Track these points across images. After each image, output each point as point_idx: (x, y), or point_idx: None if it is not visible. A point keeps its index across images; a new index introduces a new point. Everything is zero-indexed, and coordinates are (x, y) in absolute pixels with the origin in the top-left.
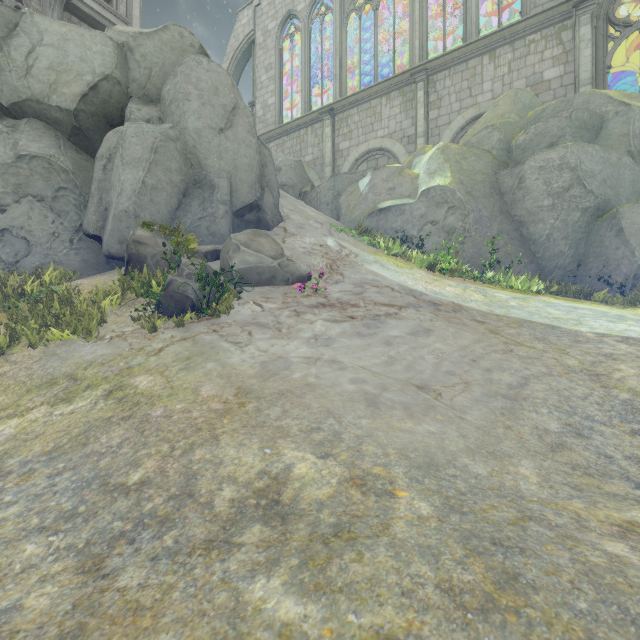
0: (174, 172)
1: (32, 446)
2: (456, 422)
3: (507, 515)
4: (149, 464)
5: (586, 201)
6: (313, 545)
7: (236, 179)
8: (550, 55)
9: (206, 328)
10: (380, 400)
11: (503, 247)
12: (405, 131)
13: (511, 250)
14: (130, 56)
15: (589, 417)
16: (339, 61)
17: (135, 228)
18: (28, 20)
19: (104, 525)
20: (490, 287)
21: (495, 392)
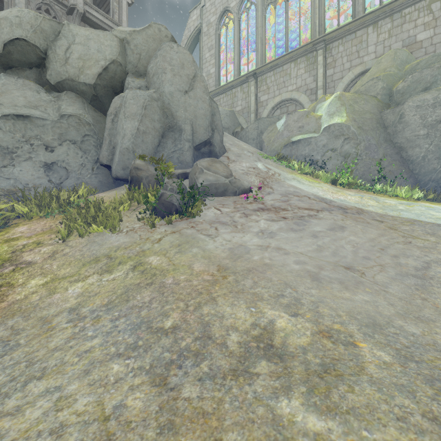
0: (156, 121)
1: (94, 300)
2: (382, 294)
3: None
4: (175, 315)
5: None
6: (311, 378)
7: (196, 124)
8: (422, 22)
9: (186, 225)
10: (320, 276)
11: (387, 166)
12: (308, 85)
13: (393, 168)
14: (127, 46)
15: None
16: (260, 39)
17: (135, 159)
18: (66, 28)
19: (158, 355)
20: (380, 196)
21: (406, 272)
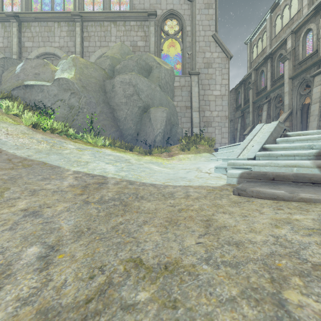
0: None
1: None
2: None
3: None
4: None
5: (140, 103)
6: None
7: None
8: (140, 34)
9: None
10: None
11: (102, 121)
12: (70, 48)
13: (106, 123)
14: None
15: None
16: None
17: None
18: None
19: None
20: (75, 141)
21: None
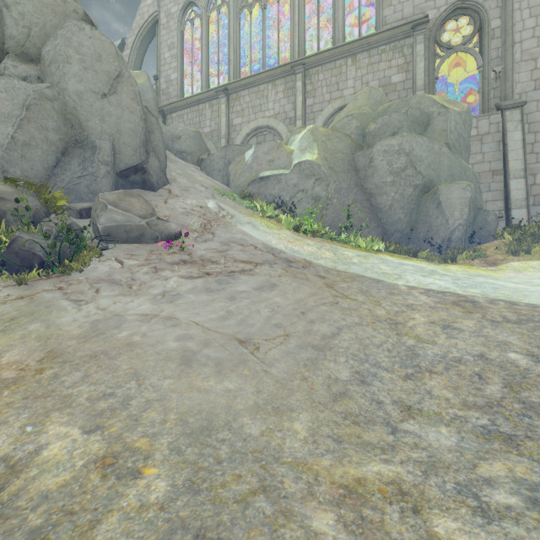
0: (51, 130)
1: None
2: (259, 376)
3: (243, 488)
4: None
5: (417, 180)
6: None
7: (119, 142)
8: (396, 64)
9: (52, 285)
10: (196, 357)
11: (357, 213)
12: (287, 113)
13: (363, 216)
14: (6, 12)
15: (377, 364)
16: (233, 48)
17: None
18: None
19: None
20: (343, 246)
21: (308, 343)
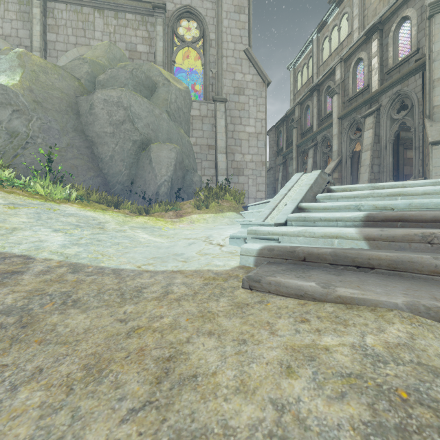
0: None
1: None
2: None
3: None
4: None
5: (135, 135)
6: None
7: None
8: (141, 35)
9: None
10: None
11: (71, 159)
12: (22, 40)
13: (79, 163)
14: None
15: None
16: None
17: None
18: None
19: None
20: (10, 191)
21: None
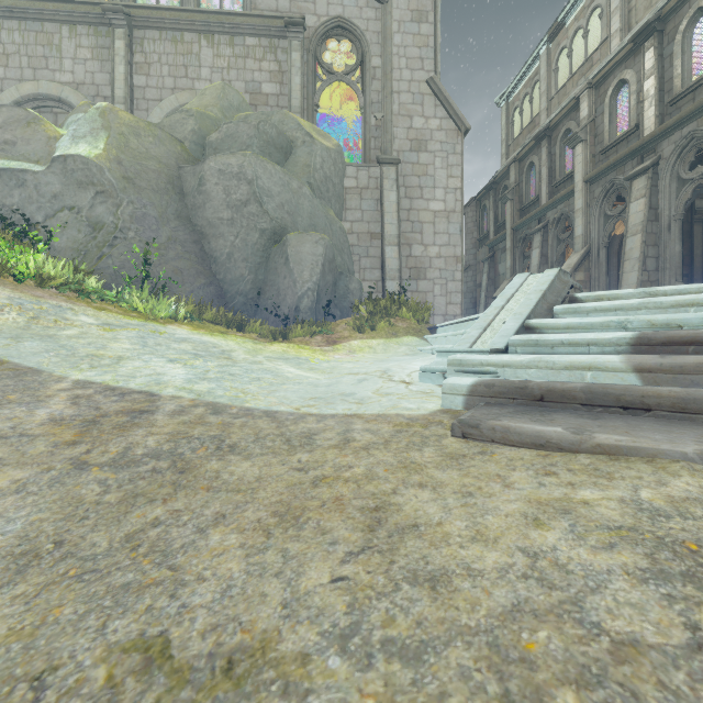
0: None
1: None
2: None
3: None
4: None
5: (264, 222)
6: None
7: None
8: (268, 68)
9: None
10: None
11: (174, 260)
12: (100, 88)
13: (185, 266)
14: None
15: None
16: None
17: None
18: None
19: None
20: (99, 307)
21: None
